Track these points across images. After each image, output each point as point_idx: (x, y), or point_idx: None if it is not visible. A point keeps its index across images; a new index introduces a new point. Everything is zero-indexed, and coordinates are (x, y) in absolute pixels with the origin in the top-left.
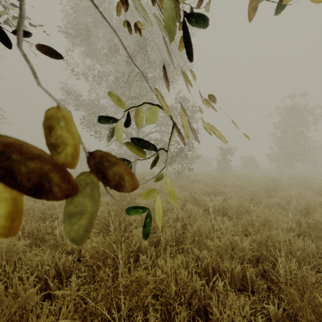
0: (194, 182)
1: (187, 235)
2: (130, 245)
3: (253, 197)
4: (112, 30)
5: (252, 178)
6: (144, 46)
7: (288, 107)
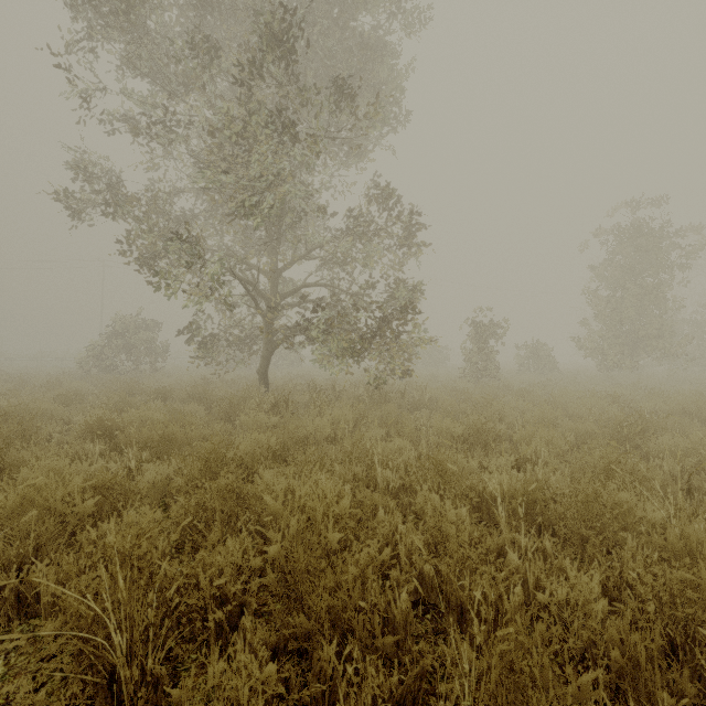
0: (419, 406)
1: None
2: None
3: (615, 462)
4: (202, 5)
5: (559, 396)
6: (287, 42)
7: (629, 229)
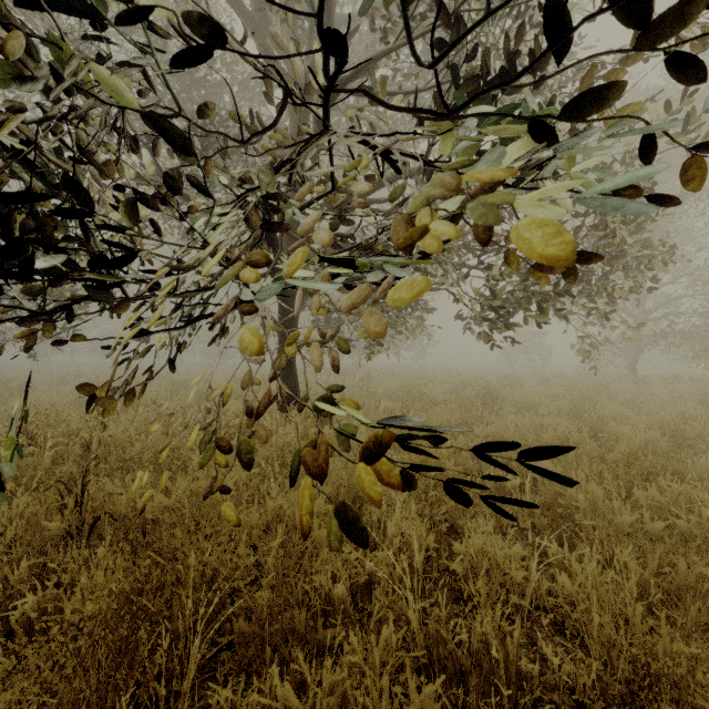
0: None
1: (650, 409)
2: (597, 407)
3: None
4: None
5: None
6: None
7: None
